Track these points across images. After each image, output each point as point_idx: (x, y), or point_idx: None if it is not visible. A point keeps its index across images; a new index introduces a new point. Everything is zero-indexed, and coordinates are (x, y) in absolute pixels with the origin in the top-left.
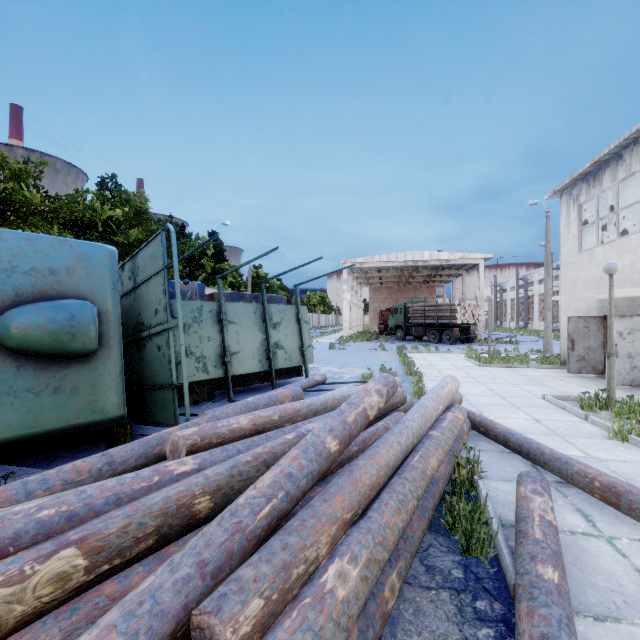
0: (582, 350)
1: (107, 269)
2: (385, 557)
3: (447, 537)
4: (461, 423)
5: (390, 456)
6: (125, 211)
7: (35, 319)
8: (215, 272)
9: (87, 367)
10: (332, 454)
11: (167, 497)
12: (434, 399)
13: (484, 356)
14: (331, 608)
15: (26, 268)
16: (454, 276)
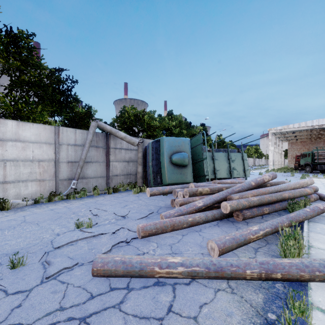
0: None
1: (188, 144)
2: (263, 201)
3: (288, 212)
4: (307, 192)
5: (270, 189)
6: (176, 122)
7: (177, 157)
8: (203, 140)
9: (185, 169)
10: (252, 185)
11: (218, 186)
12: (294, 182)
13: None
14: (250, 199)
15: (174, 145)
16: None
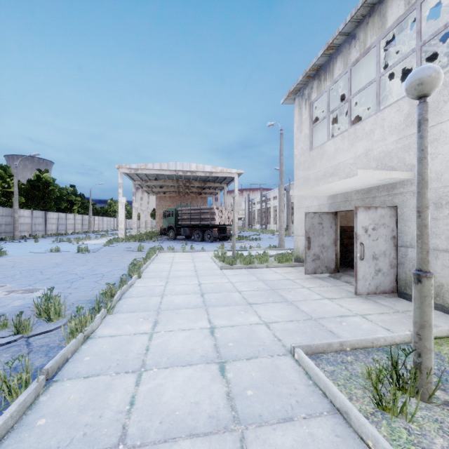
0: (317, 248)
1: None
2: None
3: None
4: None
5: None
6: None
7: None
8: None
9: None
10: None
11: None
12: None
13: (228, 256)
14: None
15: None
16: (219, 189)
